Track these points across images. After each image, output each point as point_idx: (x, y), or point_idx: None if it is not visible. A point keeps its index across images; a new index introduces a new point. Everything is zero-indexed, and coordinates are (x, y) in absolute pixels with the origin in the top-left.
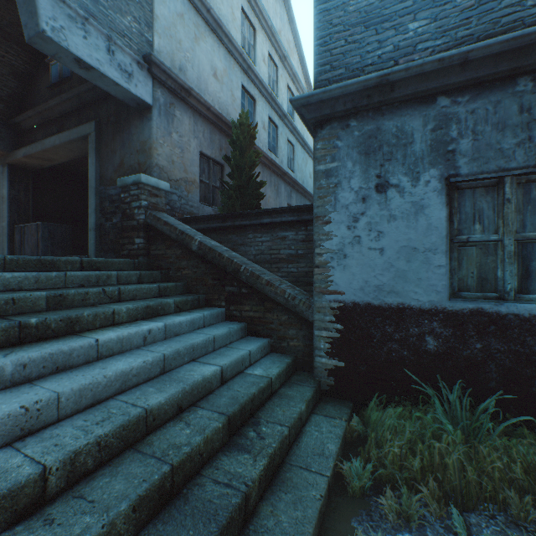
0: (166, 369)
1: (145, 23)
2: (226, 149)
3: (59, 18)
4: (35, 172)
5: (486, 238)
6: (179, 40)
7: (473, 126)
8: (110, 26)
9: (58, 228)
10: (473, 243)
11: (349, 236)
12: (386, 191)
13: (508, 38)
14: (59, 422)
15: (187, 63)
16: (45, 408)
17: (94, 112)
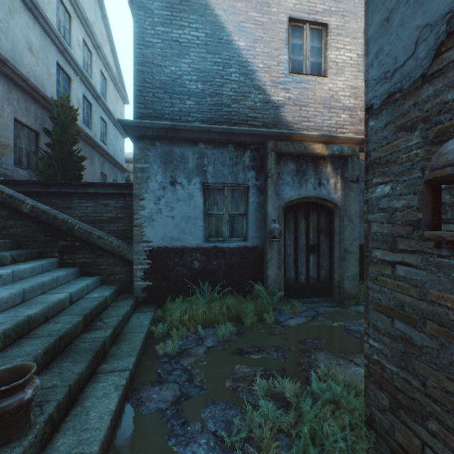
0: (25, 299)
1: None
2: (42, 119)
3: None
4: None
5: (219, 213)
6: None
7: (214, 161)
8: None
9: None
10: (214, 215)
11: (156, 208)
12: (176, 185)
13: (225, 128)
14: None
15: (0, 32)
16: None
17: None
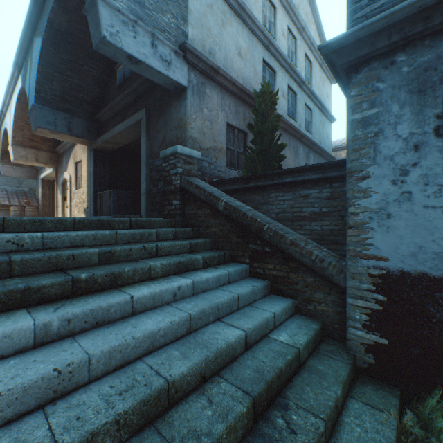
0: (191, 329)
1: (181, 17)
2: (249, 118)
3: (115, 24)
4: (110, 154)
5: None
6: (209, 28)
7: None
8: (154, 25)
9: (123, 193)
10: None
11: (395, 192)
12: None
13: None
14: (89, 384)
15: (215, 46)
16: (77, 370)
17: (145, 101)
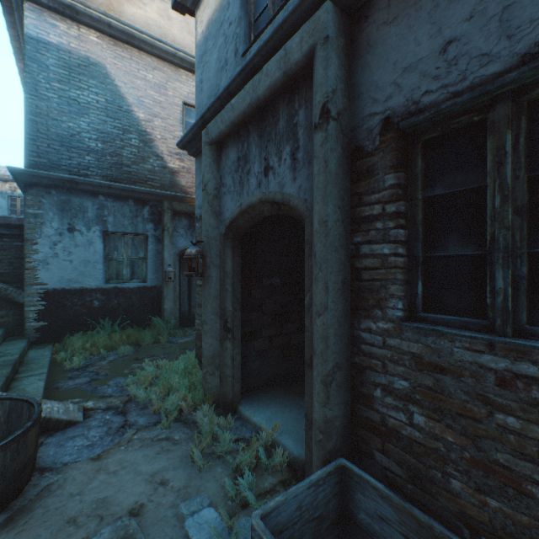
0: None
1: None
2: None
3: None
4: None
5: (119, 258)
6: None
7: (114, 212)
8: None
9: None
10: (115, 260)
11: (52, 253)
12: (74, 232)
13: (125, 186)
14: None
15: None
16: None
17: None
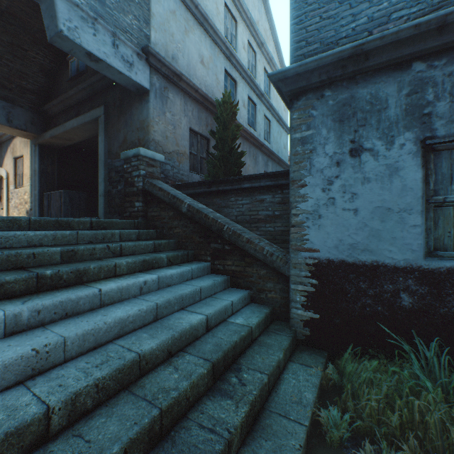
0: (158, 317)
1: (143, 20)
2: (211, 125)
3: (73, 19)
4: (59, 150)
5: None
6: (172, 33)
7: (451, 88)
8: (115, 24)
9: (76, 194)
10: (450, 203)
11: (324, 198)
12: (360, 155)
13: None
14: (65, 363)
15: (178, 52)
16: (53, 350)
17: (103, 98)
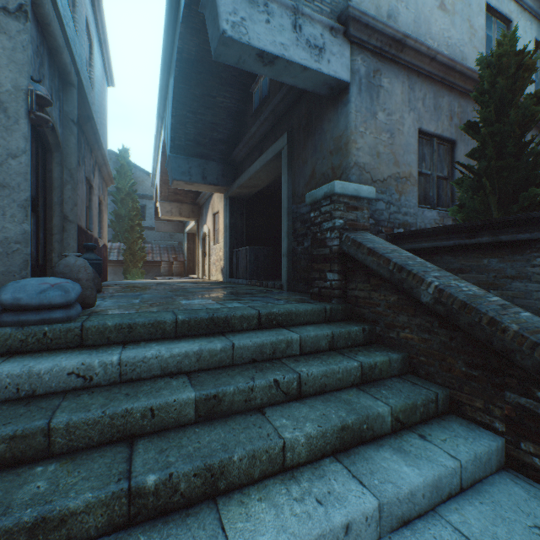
0: None
1: None
2: (459, 115)
3: (239, 9)
4: (248, 200)
5: None
6: None
7: None
8: None
9: (261, 251)
10: None
11: None
12: None
13: None
14: None
15: (397, 4)
16: None
17: (286, 123)
